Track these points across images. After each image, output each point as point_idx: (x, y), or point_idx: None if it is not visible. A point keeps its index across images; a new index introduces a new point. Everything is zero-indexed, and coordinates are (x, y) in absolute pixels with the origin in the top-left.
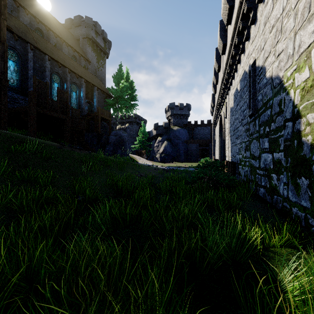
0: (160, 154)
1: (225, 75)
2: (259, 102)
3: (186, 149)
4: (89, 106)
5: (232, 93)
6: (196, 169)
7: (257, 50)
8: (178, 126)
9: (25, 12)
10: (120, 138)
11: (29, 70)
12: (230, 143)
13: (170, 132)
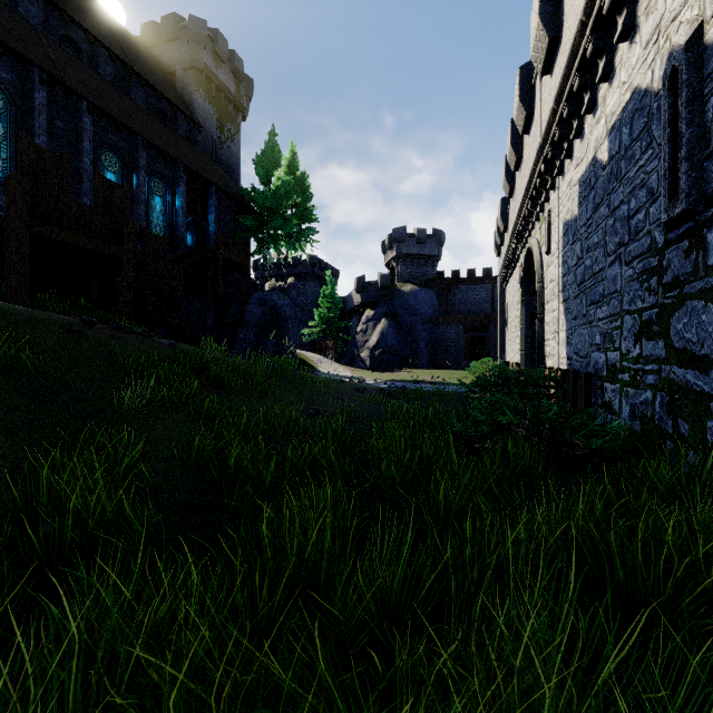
0: (370, 350)
1: (551, 133)
2: None
3: (434, 338)
4: (197, 232)
5: (572, 179)
6: (472, 392)
7: None
8: (413, 283)
9: None
10: (274, 311)
11: (35, 136)
12: (566, 319)
13: (393, 298)
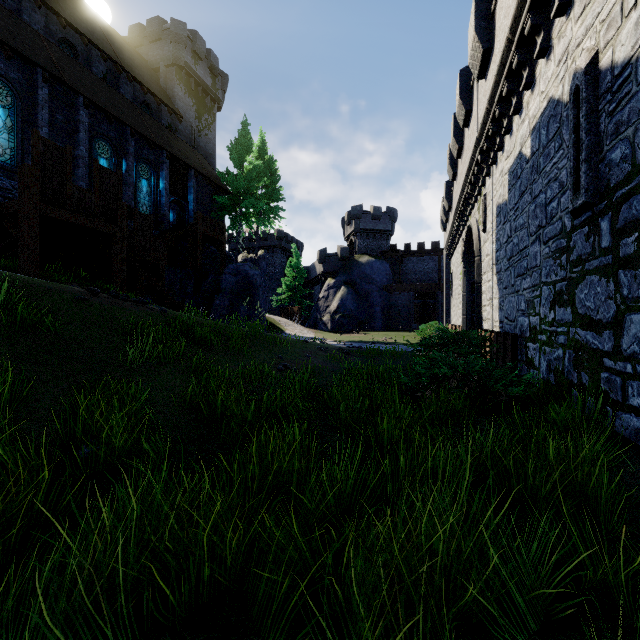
0: (331, 314)
1: (486, 128)
2: (617, 165)
3: (387, 304)
4: (179, 210)
5: (503, 169)
6: (417, 351)
7: (607, 21)
8: (369, 255)
9: (34, 2)
10: (246, 280)
11: (39, 128)
12: (498, 288)
13: (352, 268)
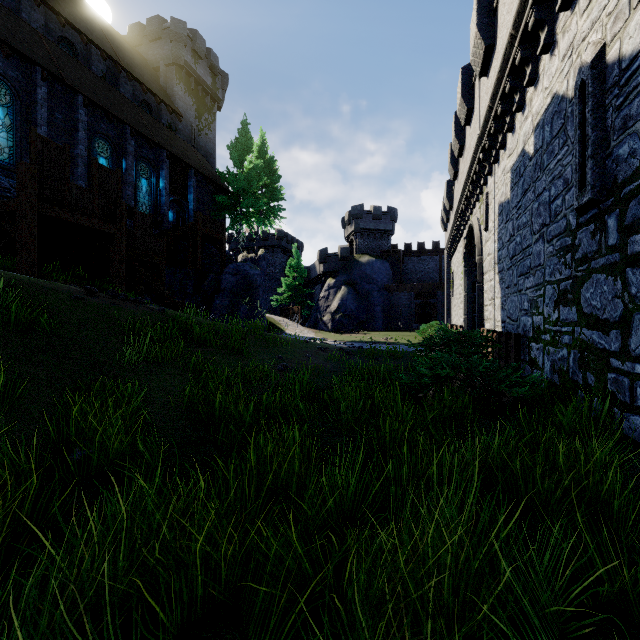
0: (331, 314)
1: (488, 126)
2: (625, 161)
3: (388, 303)
4: (178, 210)
5: (506, 167)
6: (419, 351)
7: (614, 13)
8: (370, 254)
9: (33, 1)
10: (246, 280)
11: (38, 127)
12: (500, 288)
13: (352, 268)
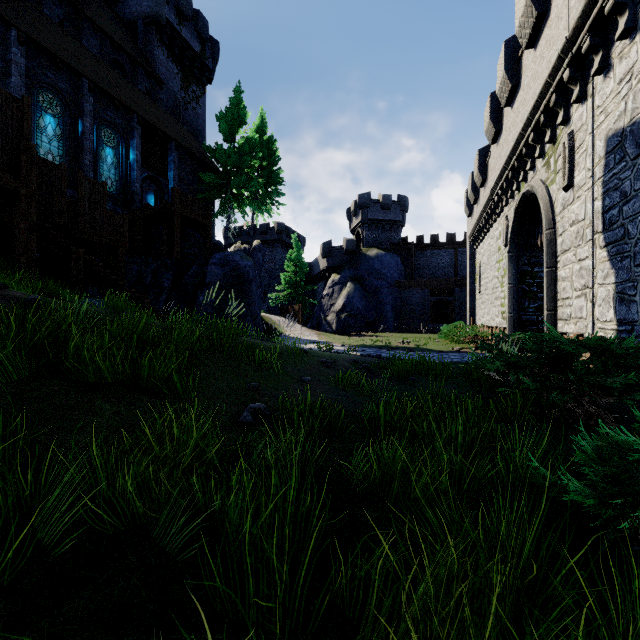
0: (336, 313)
1: (596, 7)
2: None
3: (399, 301)
4: (156, 190)
5: (636, 63)
6: (499, 373)
7: None
8: (378, 248)
9: None
10: (236, 272)
11: None
12: (615, 268)
13: (359, 262)
